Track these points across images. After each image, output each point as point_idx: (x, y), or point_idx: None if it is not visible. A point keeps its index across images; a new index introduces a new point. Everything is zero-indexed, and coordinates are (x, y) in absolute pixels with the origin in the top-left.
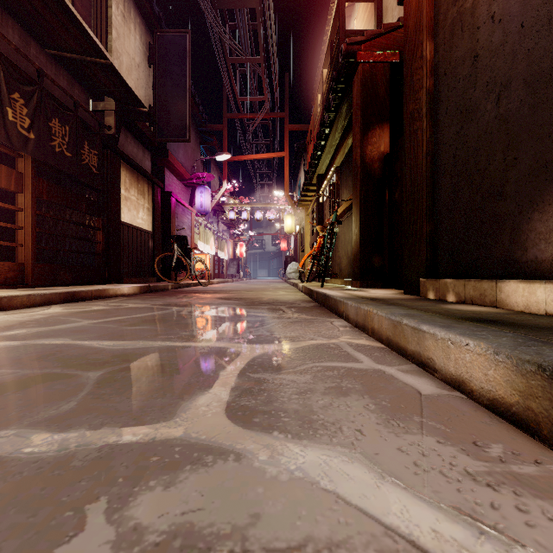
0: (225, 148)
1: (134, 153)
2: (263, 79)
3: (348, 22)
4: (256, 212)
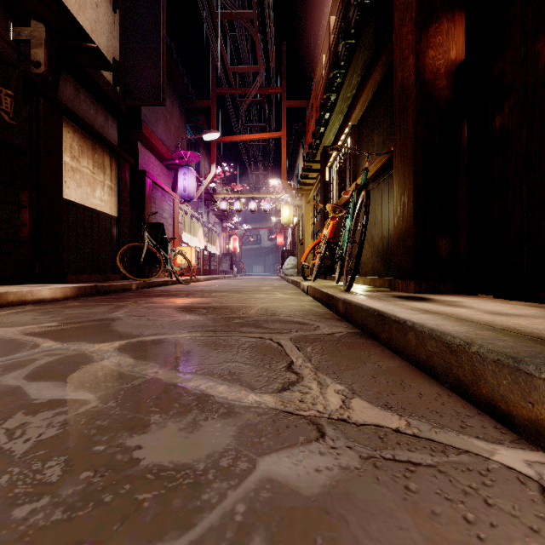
0: (214, 127)
1: (90, 115)
2: (257, 42)
3: None
4: (250, 202)
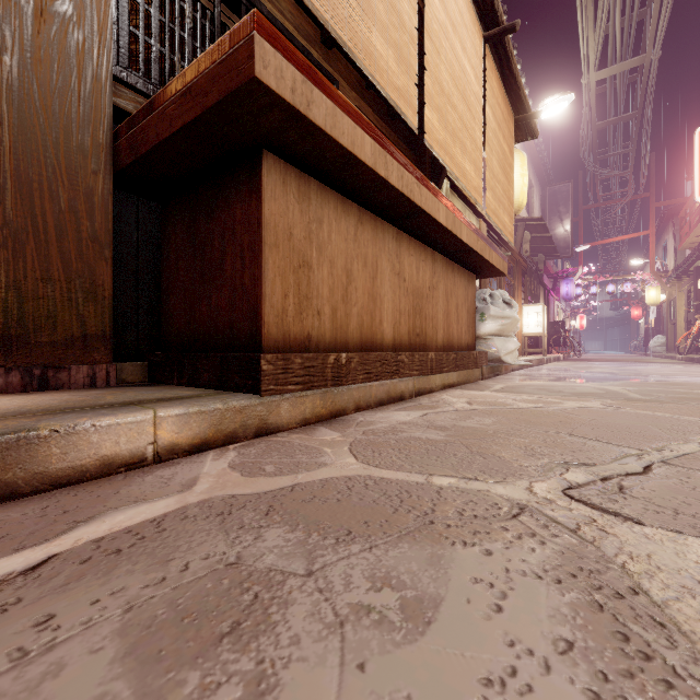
0: (580, 237)
1: None
2: (630, 180)
3: None
4: (607, 286)
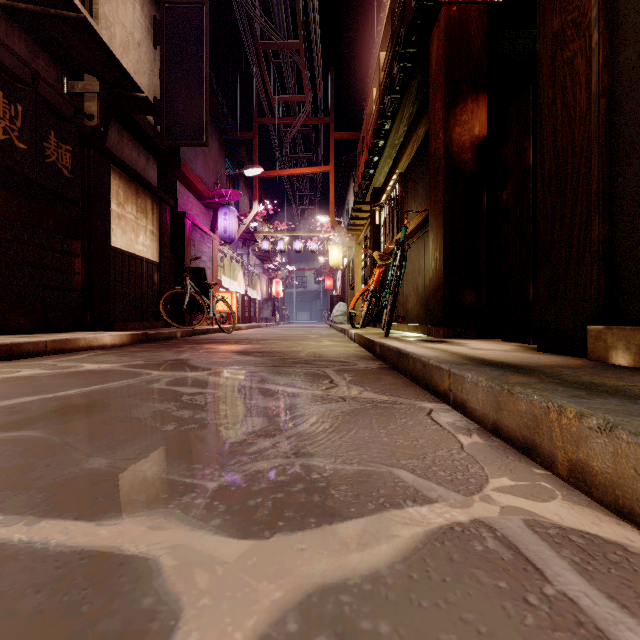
0: (256, 160)
1: (133, 158)
2: (304, 72)
3: None
4: (295, 242)
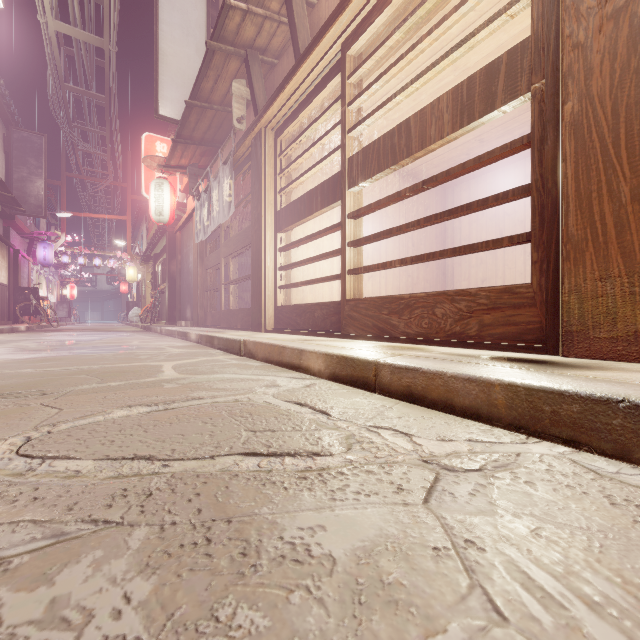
0: (64, 203)
1: None
2: (109, 165)
3: None
4: (95, 259)
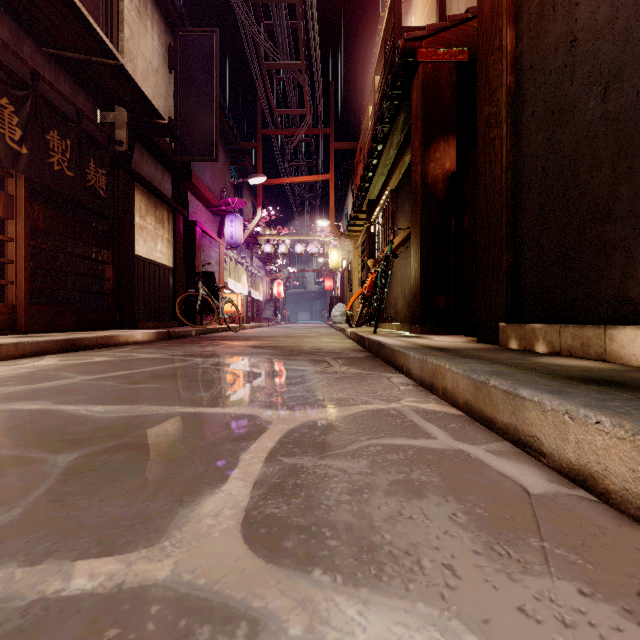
0: (259, 169)
1: (151, 174)
2: (305, 89)
3: (404, 21)
4: (296, 245)
